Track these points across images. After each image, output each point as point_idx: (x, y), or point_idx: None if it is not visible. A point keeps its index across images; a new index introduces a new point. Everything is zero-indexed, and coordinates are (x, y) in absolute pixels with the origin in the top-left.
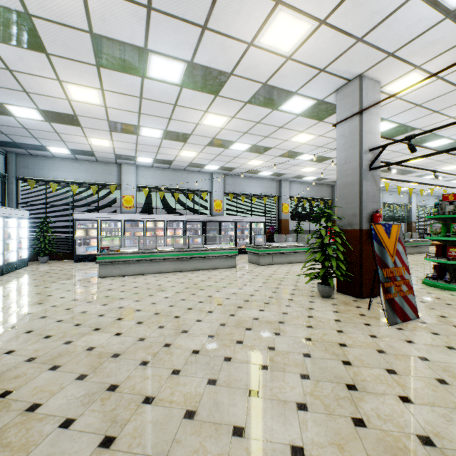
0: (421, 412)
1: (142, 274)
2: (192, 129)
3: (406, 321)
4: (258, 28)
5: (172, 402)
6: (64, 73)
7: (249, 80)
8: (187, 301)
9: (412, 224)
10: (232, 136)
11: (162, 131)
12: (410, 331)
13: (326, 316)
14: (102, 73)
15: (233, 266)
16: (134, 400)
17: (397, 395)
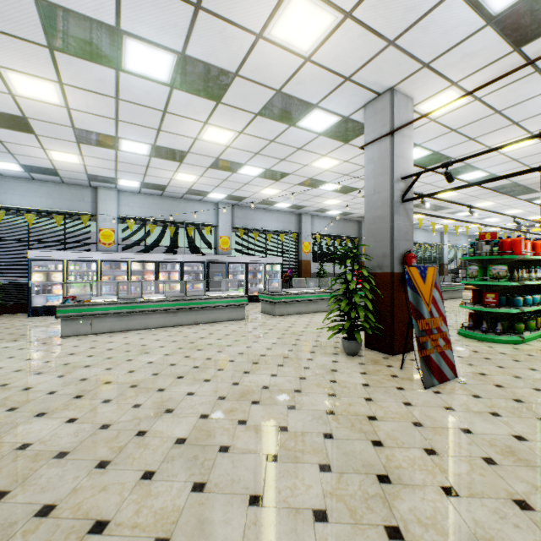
0: (469, 509)
1: (121, 331)
2: (189, 145)
3: (444, 382)
4: (269, 15)
5: (136, 528)
6: (0, 54)
7: (259, 85)
8: (178, 366)
9: (444, 267)
10: (241, 157)
11: (149, 146)
12: (449, 395)
13: (352, 380)
14: (59, 58)
15: (242, 317)
16: (76, 529)
17: (440, 485)
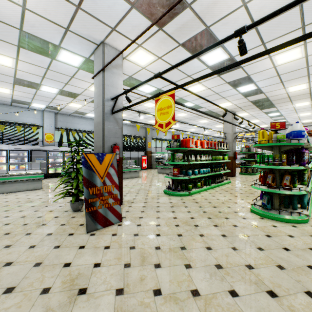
0: None
1: None
2: None
3: (108, 226)
4: None
5: None
6: None
7: (1, 22)
8: None
9: None
10: (33, 78)
11: None
12: (98, 235)
13: (45, 231)
14: None
15: (39, 188)
16: None
17: None
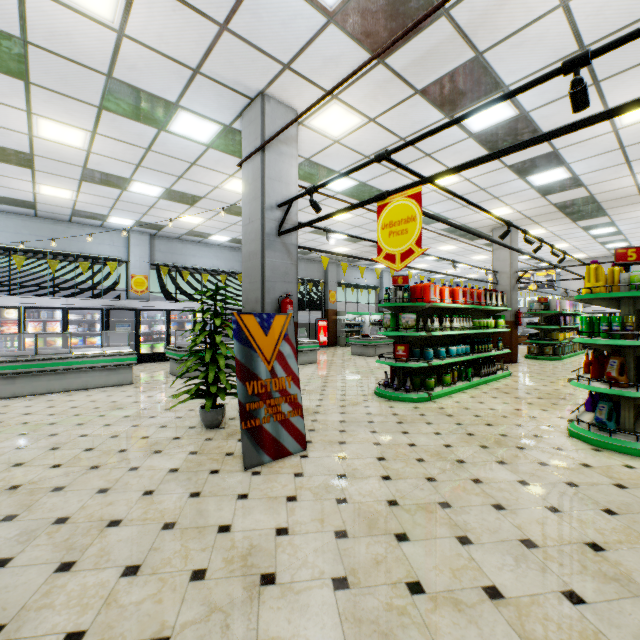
0: None
1: None
2: (28, 144)
3: (282, 458)
4: None
5: None
6: None
7: (75, 63)
8: None
9: None
10: (119, 168)
11: None
12: (267, 476)
13: (165, 464)
14: None
15: (128, 381)
16: None
17: (71, 631)
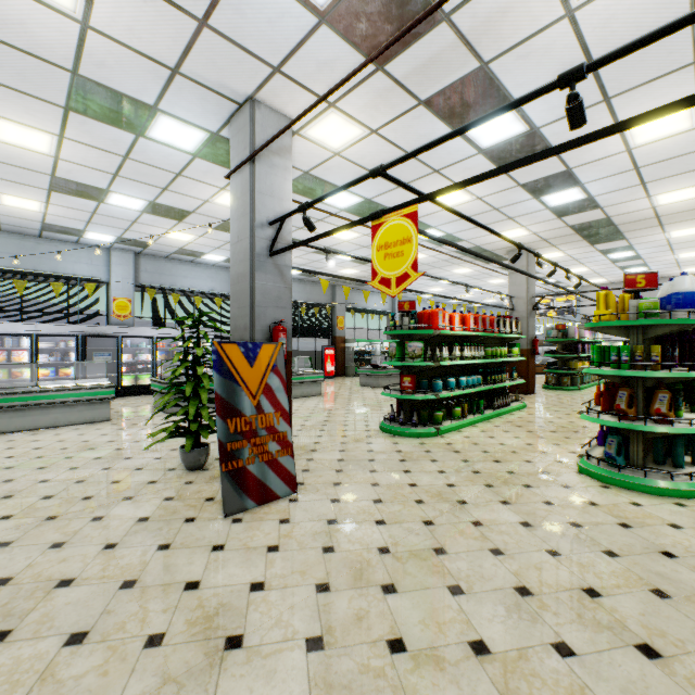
0: None
1: None
2: None
3: (268, 502)
4: None
5: None
6: None
7: (33, 57)
8: None
9: None
10: (93, 178)
11: None
12: (249, 523)
13: (134, 513)
14: None
15: (105, 418)
16: None
17: None
